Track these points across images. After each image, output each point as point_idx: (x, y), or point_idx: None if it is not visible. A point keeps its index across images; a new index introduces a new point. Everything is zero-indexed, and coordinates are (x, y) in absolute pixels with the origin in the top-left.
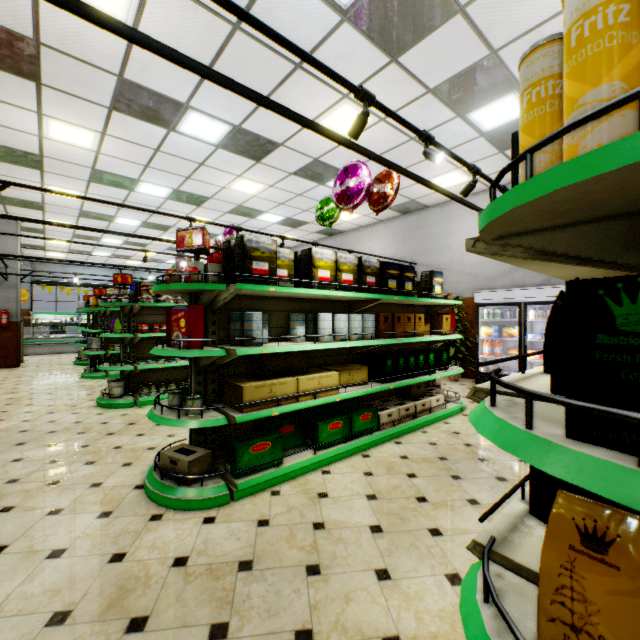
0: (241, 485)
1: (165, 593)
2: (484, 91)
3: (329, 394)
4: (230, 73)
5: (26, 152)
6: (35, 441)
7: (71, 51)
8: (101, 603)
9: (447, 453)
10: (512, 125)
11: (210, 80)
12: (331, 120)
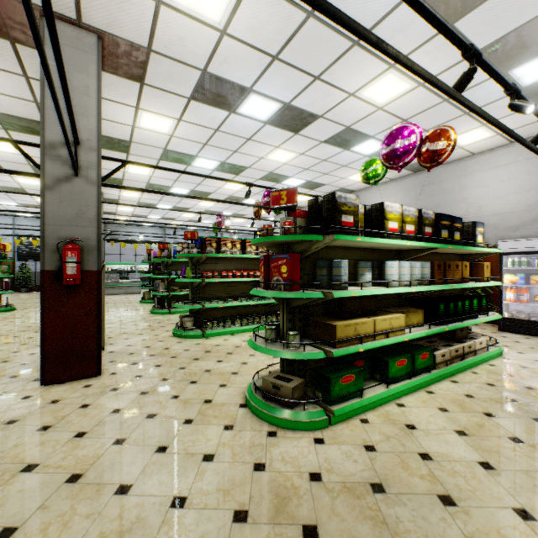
0: (336, 412)
1: (318, 505)
2: (535, 45)
3: (397, 334)
4: (293, 57)
5: (120, 140)
6: (144, 362)
7: (172, 54)
8: (268, 507)
9: (512, 395)
10: None
11: (374, 47)
12: (372, 90)
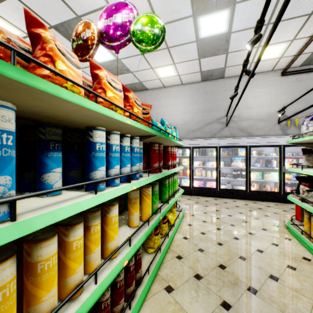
0: None
1: None
2: None
3: None
4: None
5: None
6: None
7: None
8: None
9: None
10: (111, 63)
11: None
12: None
